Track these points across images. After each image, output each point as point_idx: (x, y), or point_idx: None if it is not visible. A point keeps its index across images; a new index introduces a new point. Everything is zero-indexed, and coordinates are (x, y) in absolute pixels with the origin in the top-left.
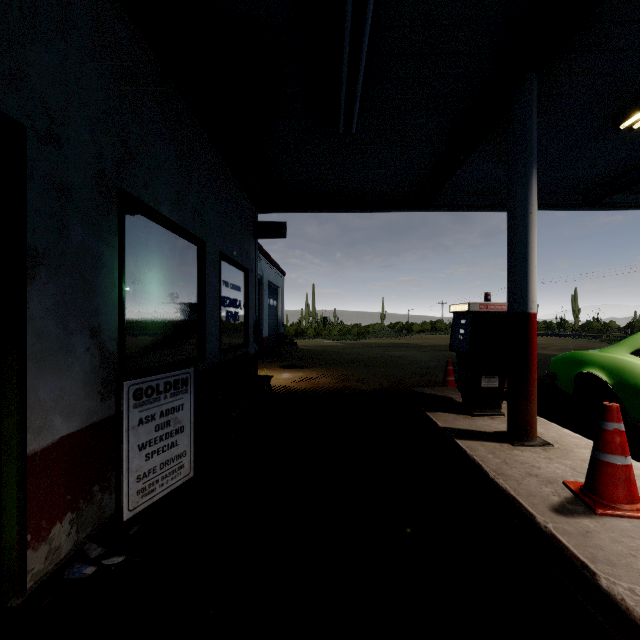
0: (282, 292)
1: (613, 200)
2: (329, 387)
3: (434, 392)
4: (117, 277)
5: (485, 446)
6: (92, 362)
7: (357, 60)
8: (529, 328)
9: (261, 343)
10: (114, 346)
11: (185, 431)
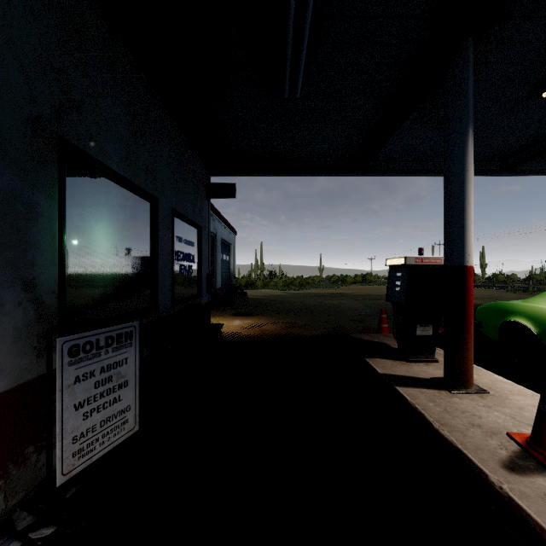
0: (234, 248)
1: (526, 167)
2: (275, 333)
3: (370, 338)
4: (57, 228)
5: (424, 393)
6: (25, 317)
7: (302, 21)
8: (466, 280)
9: (215, 293)
10: (53, 299)
11: (129, 385)
